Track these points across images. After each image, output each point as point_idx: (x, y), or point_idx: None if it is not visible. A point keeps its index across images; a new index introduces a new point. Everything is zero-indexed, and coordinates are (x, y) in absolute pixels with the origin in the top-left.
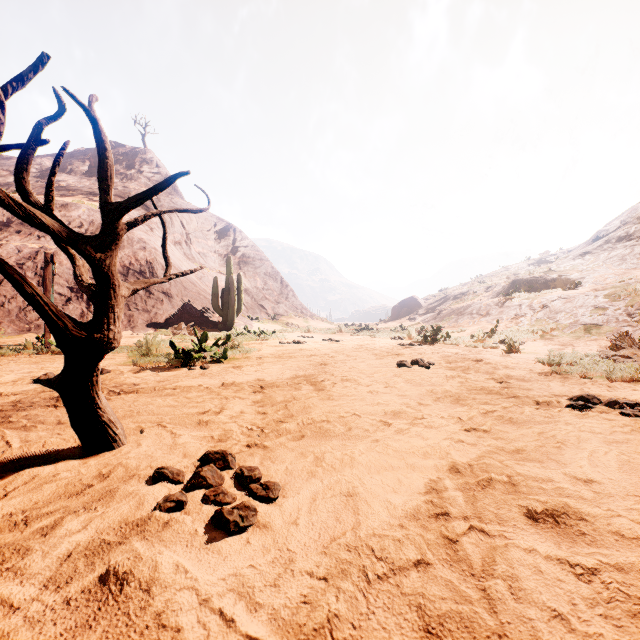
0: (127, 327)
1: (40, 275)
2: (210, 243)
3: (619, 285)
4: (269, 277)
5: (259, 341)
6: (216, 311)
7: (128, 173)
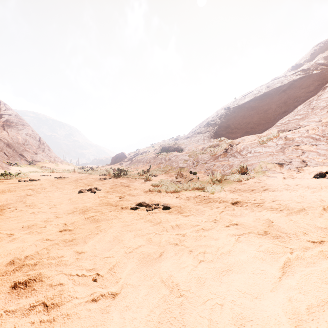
0: None
1: None
2: None
3: (193, 151)
4: (29, 137)
5: (2, 180)
6: None
7: None
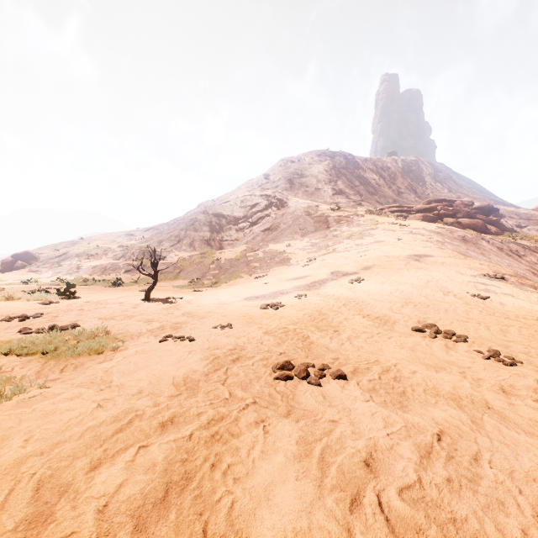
0: None
1: None
2: None
3: (181, 260)
4: None
5: None
6: None
7: None
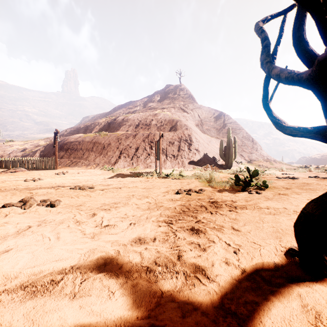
0: (181, 166)
1: (150, 144)
2: (211, 123)
3: None
4: (244, 138)
5: None
6: (221, 158)
7: (174, 97)
